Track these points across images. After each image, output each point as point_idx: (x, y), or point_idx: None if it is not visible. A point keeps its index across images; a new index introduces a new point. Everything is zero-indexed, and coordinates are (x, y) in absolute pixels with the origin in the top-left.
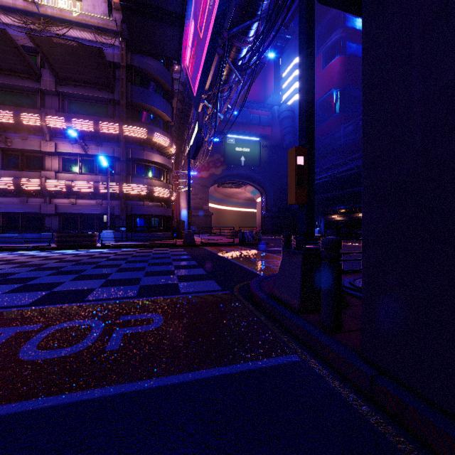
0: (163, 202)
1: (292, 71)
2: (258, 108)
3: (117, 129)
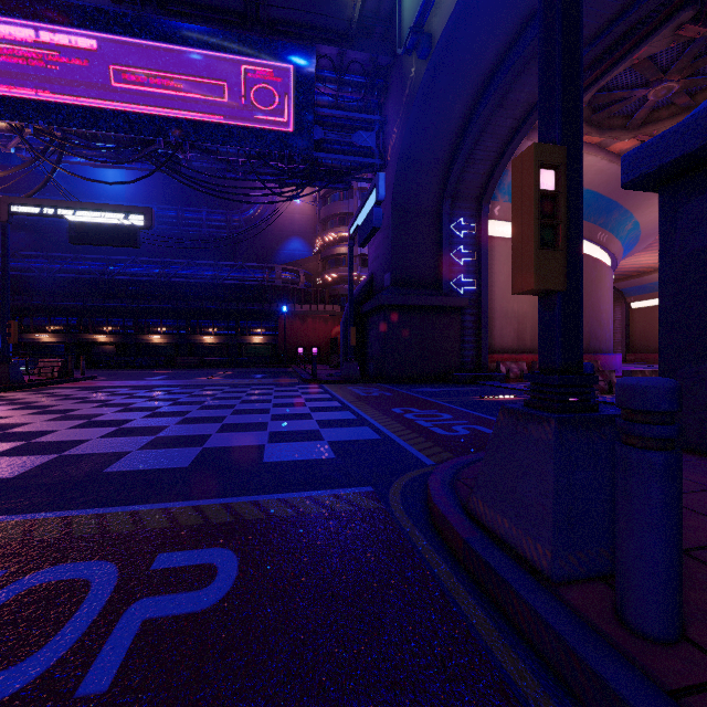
0: None
1: None
2: None
3: None
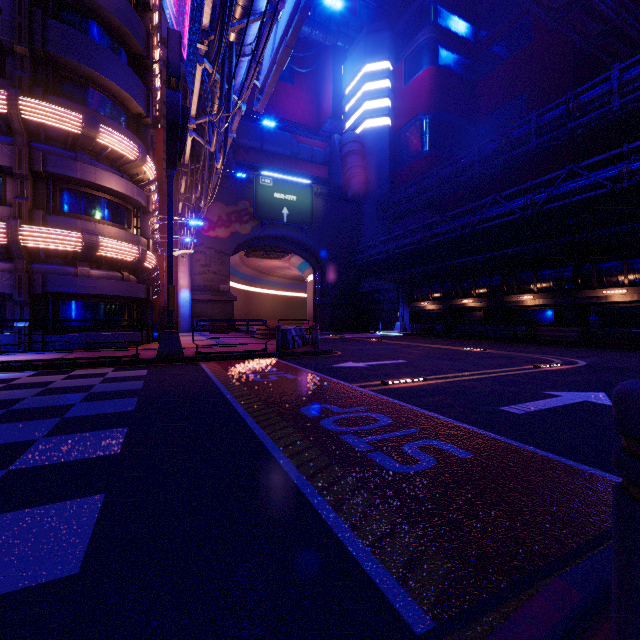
0: (126, 270)
1: (360, 84)
2: (309, 135)
3: (3, 101)
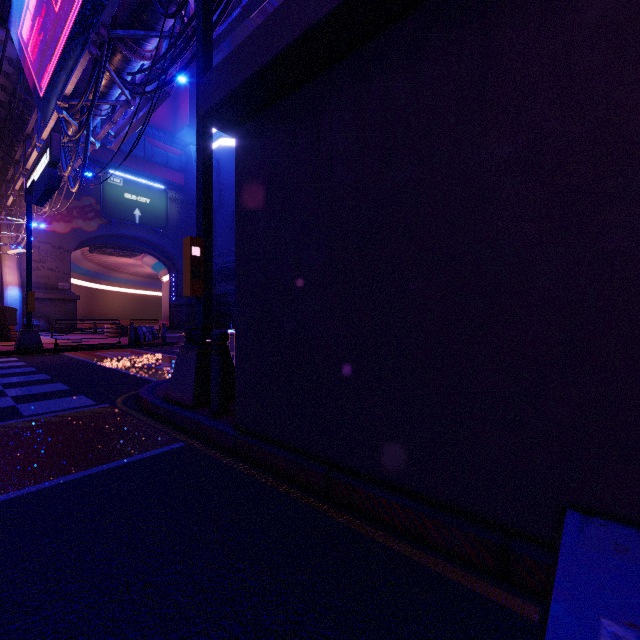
0: None
1: None
2: (164, 140)
3: None
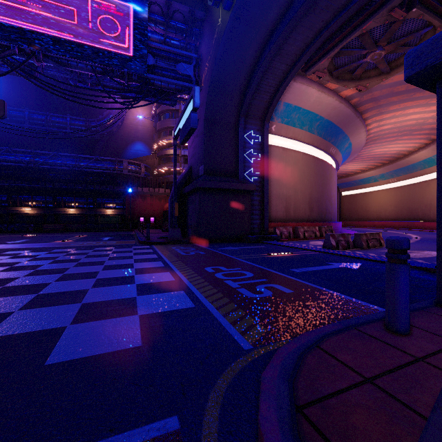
0: None
1: None
2: None
3: None
